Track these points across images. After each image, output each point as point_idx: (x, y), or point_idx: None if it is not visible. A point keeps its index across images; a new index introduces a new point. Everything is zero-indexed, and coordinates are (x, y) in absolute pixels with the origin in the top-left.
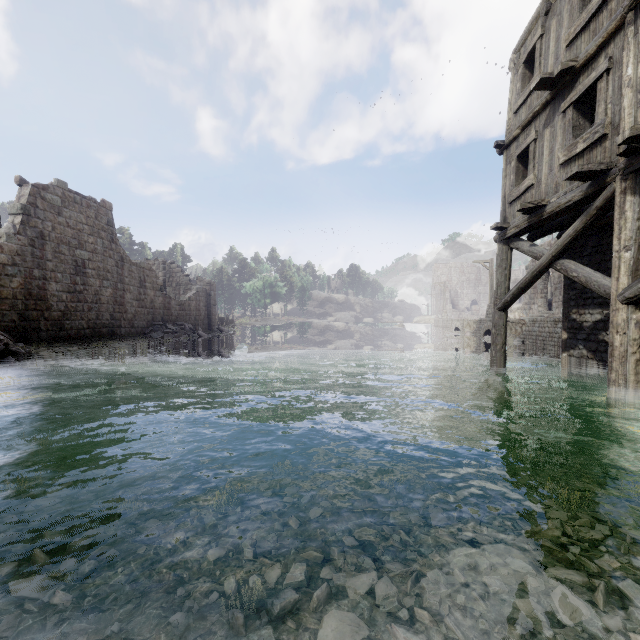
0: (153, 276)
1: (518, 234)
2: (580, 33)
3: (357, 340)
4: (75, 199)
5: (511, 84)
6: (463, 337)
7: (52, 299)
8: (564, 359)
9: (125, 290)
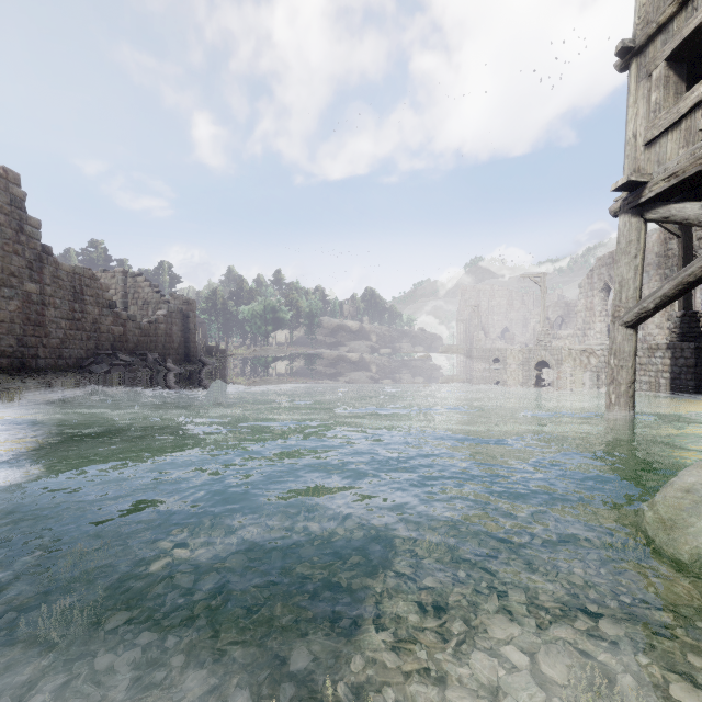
0: (97, 287)
1: (667, 193)
2: None
3: (375, 374)
4: None
5: None
6: (508, 370)
7: None
8: None
9: (46, 304)
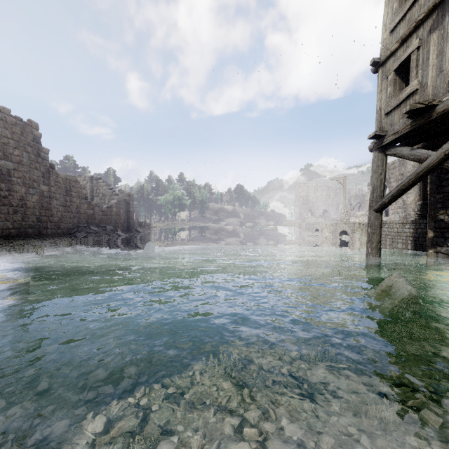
0: (78, 187)
1: (395, 141)
2: None
3: (243, 238)
4: None
5: (386, 7)
6: (323, 236)
7: None
8: (430, 255)
9: (51, 197)
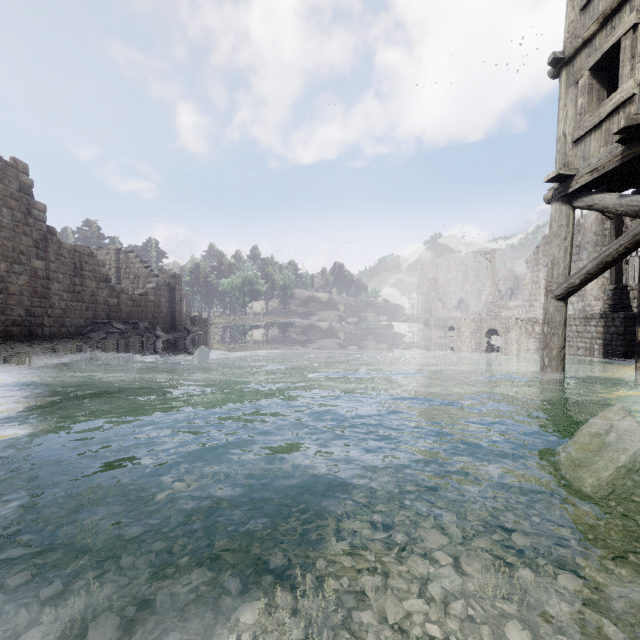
0: (95, 263)
1: (591, 185)
2: None
3: (343, 341)
4: None
5: None
6: (461, 337)
7: None
8: None
9: (50, 278)
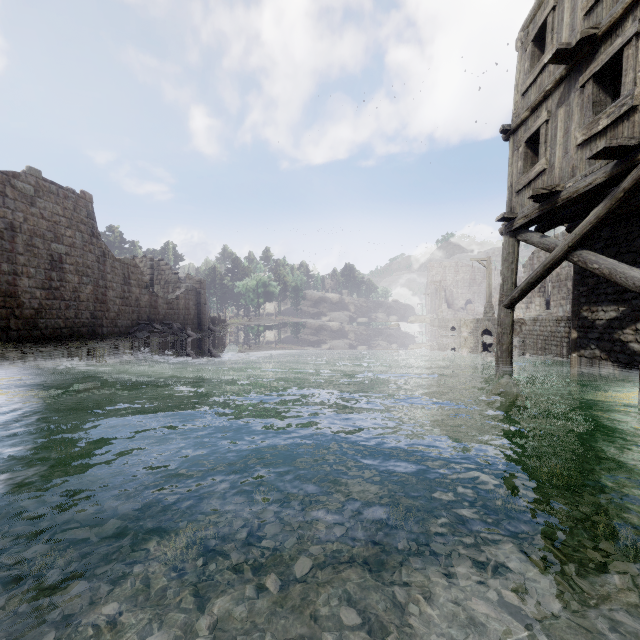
0: (138, 273)
1: (526, 225)
2: None
3: (352, 340)
4: (50, 189)
5: (518, 64)
6: (460, 337)
7: (24, 296)
8: (574, 360)
9: (107, 287)
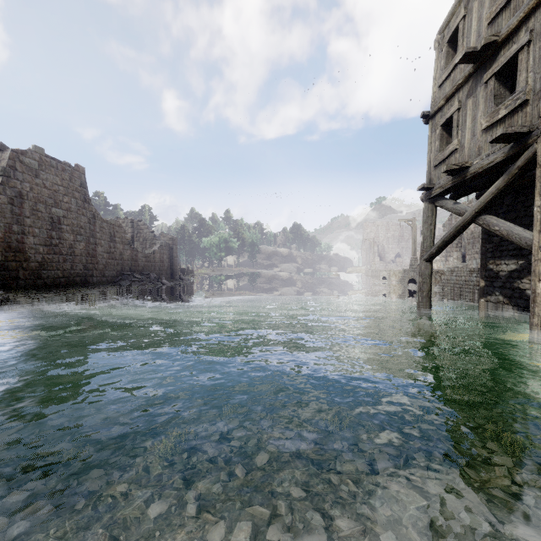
0: (122, 232)
1: (442, 194)
2: (501, 11)
3: (299, 287)
4: (51, 163)
5: (436, 61)
6: (390, 285)
7: (30, 251)
8: (482, 304)
9: (97, 244)
